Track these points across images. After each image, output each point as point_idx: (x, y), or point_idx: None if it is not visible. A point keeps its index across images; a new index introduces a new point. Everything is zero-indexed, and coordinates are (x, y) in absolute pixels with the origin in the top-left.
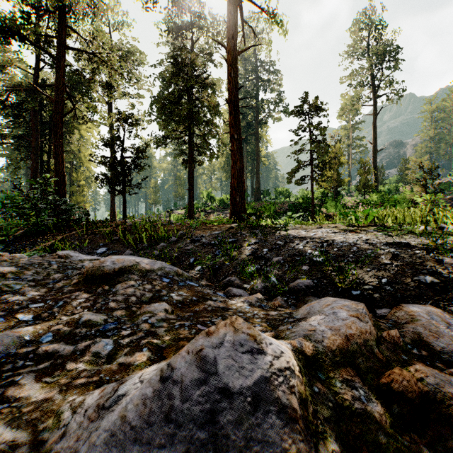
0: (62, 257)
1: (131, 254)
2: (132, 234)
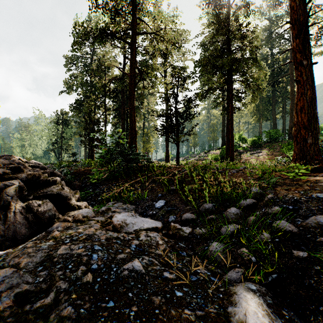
0: (117, 225)
1: (194, 223)
2: (188, 184)
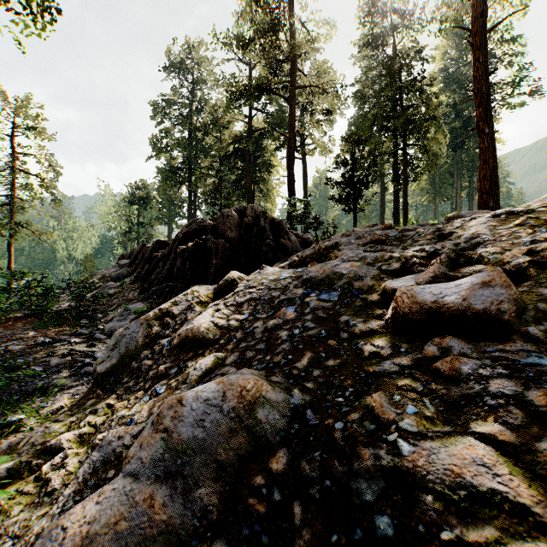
0: None
1: None
2: None
